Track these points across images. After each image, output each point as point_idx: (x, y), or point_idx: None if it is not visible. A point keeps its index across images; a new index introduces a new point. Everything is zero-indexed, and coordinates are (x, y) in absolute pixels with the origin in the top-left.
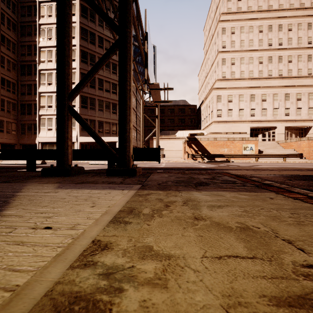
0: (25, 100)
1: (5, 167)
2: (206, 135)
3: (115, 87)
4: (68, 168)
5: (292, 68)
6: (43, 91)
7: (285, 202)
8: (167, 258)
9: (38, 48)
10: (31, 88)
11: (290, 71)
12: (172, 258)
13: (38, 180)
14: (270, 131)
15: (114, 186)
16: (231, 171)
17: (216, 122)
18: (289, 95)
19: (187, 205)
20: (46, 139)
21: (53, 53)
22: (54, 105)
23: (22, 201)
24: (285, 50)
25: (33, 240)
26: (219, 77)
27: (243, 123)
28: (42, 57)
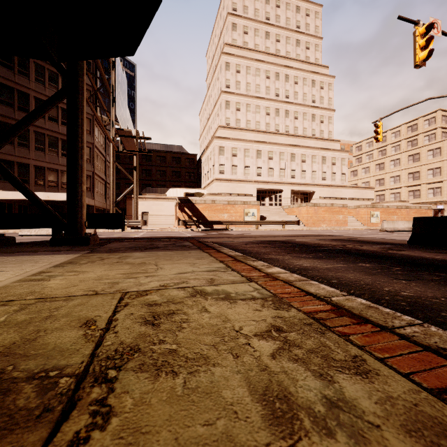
0: None
1: None
2: (204, 196)
3: None
4: None
5: (298, 125)
6: None
7: (194, 254)
8: (83, 272)
9: None
10: None
11: (296, 129)
12: (86, 272)
13: None
14: (277, 194)
15: (58, 253)
16: (210, 239)
17: (219, 181)
18: (295, 155)
19: (119, 258)
20: None
21: None
22: None
23: None
24: (291, 104)
25: None
26: (223, 123)
27: (249, 183)
28: None
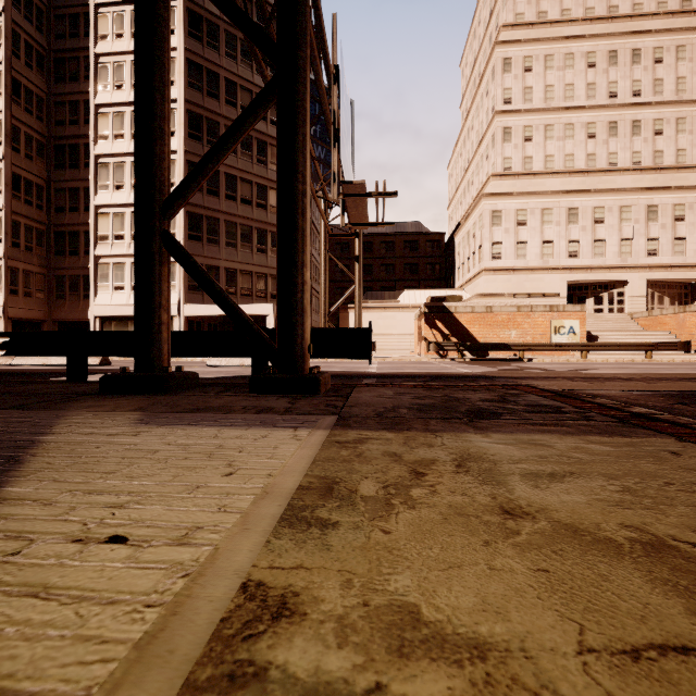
0: (65, 223)
1: (20, 373)
2: (467, 299)
3: (264, 193)
4: (162, 375)
5: (663, 147)
6: (105, 204)
7: None
8: (475, 655)
9: (93, 108)
10: (78, 197)
11: (658, 155)
12: (492, 656)
13: (94, 404)
14: (612, 290)
15: (272, 419)
16: (534, 382)
17: (491, 272)
18: (656, 208)
19: (468, 472)
20: (110, 309)
21: (125, 117)
22: (127, 235)
23: (53, 459)
24: (647, 106)
25: (77, 582)
26: (497, 169)
27: (551, 273)
28: (102, 128)
